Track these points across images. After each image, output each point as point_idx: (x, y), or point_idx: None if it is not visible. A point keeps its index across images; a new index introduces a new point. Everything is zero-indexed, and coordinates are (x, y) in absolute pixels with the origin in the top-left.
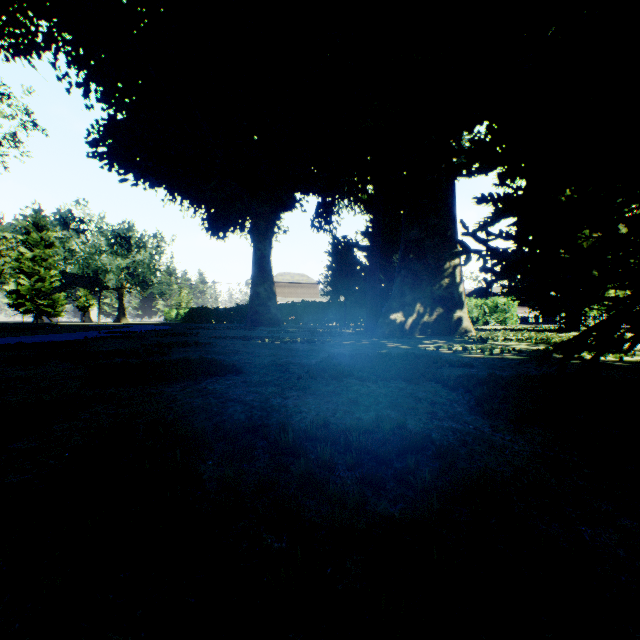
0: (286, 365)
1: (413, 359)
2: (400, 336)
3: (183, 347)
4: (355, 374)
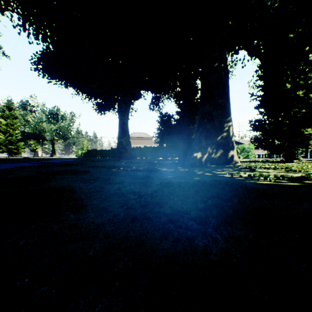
0: (127, 194)
1: (229, 189)
2: (200, 165)
3: (64, 174)
4: (192, 214)
